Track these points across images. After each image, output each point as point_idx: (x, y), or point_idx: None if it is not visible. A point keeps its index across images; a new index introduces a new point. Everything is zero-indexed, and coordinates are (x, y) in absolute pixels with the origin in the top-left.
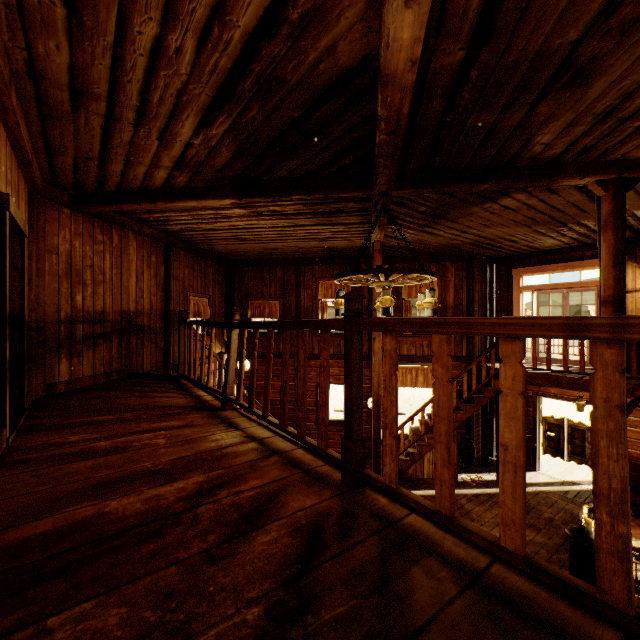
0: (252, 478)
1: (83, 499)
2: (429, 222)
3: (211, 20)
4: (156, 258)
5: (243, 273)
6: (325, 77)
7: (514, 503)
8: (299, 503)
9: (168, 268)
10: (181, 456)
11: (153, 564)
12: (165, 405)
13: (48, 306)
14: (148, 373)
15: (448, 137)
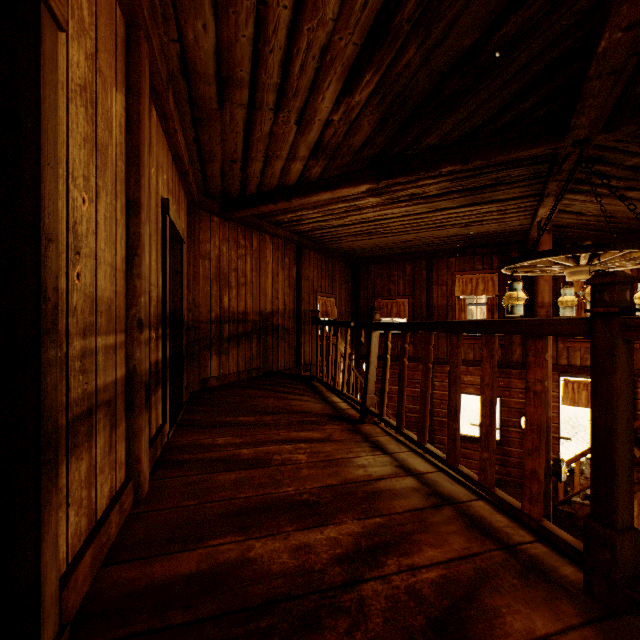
0: (426, 543)
1: (227, 530)
2: (636, 182)
3: None
4: (289, 259)
5: (369, 271)
6: None
7: None
8: (522, 622)
9: (299, 269)
10: (326, 484)
11: None
12: (301, 410)
13: (202, 307)
14: (282, 372)
15: None
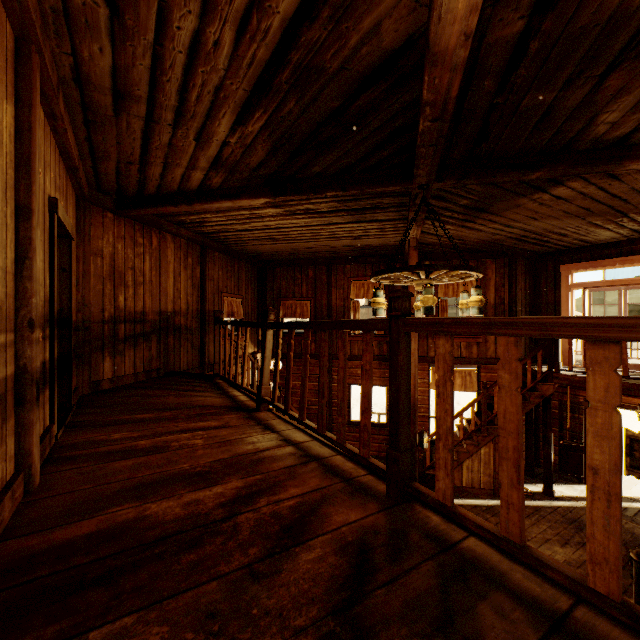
0: (291, 486)
1: (124, 500)
2: (470, 216)
3: (250, 8)
4: (192, 259)
5: (275, 273)
6: (366, 62)
7: (607, 538)
8: (343, 517)
9: (203, 269)
10: (218, 458)
11: (194, 577)
12: (201, 404)
13: (93, 307)
14: (185, 372)
15: (498, 121)
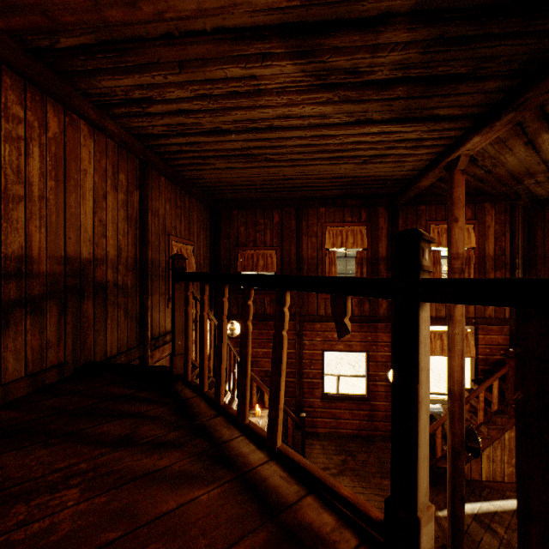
0: None
1: None
2: None
3: None
4: (126, 178)
5: (231, 217)
6: None
7: None
8: None
9: (144, 196)
10: None
11: None
12: None
13: None
14: (114, 363)
15: None
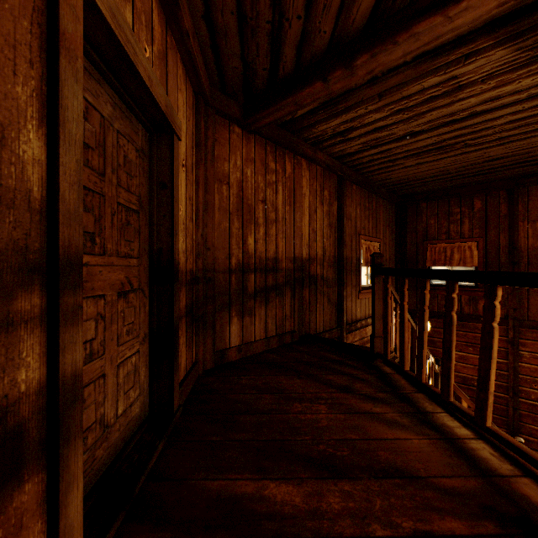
0: None
1: None
2: None
3: None
4: (328, 193)
5: (418, 210)
6: None
7: None
8: None
9: (341, 204)
10: None
11: None
12: (399, 465)
13: (218, 251)
14: (323, 337)
15: None
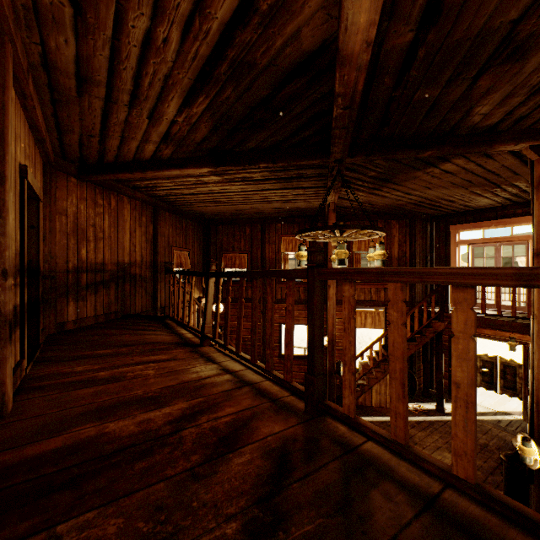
0: (228, 406)
1: (87, 421)
2: (377, 185)
3: (193, 13)
4: (146, 218)
5: (217, 230)
6: (290, 60)
7: (466, 436)
8: (269, 429)
9: (156, 227)
10: (167, 385)
11: (145, 480)
12: (154, 341)
13: (59, 258)
14: (139, 314)
15: (396, 110)
